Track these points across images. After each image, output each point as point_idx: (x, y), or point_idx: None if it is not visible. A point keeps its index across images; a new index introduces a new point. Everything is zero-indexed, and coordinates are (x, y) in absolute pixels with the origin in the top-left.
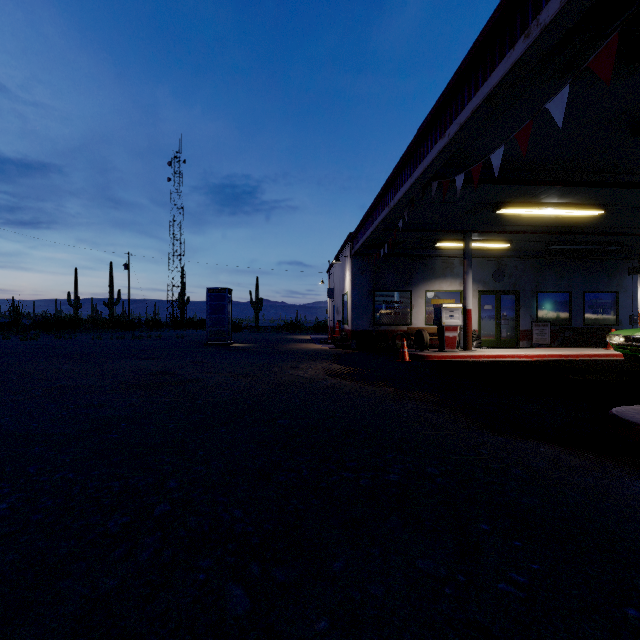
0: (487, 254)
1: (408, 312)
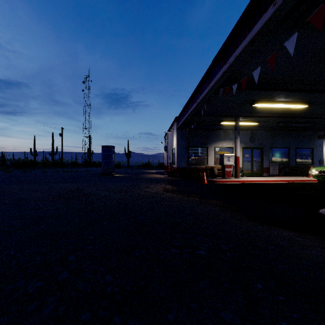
0: (246, 128)
1: (206, 158)
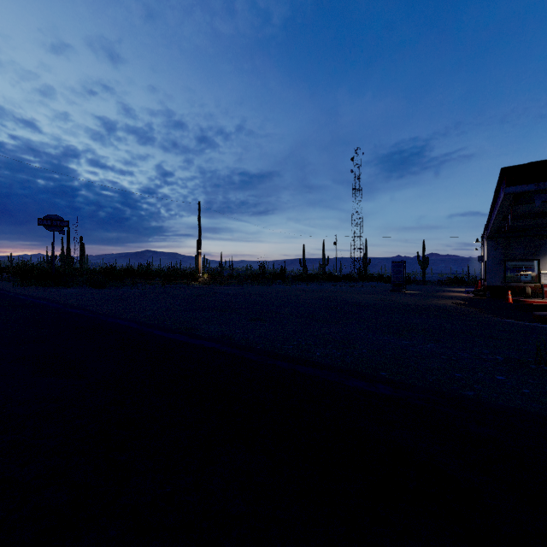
0: None
1: (536, 274)
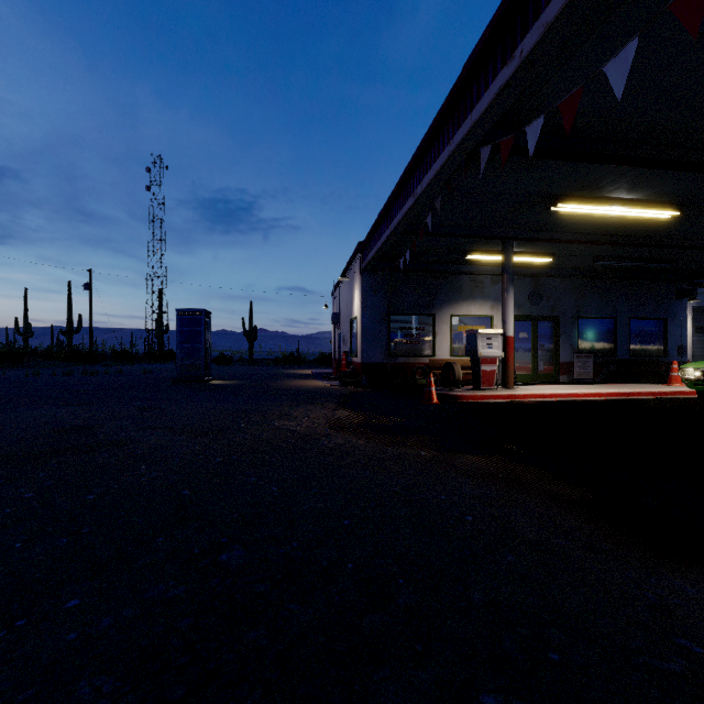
0: (523, 272)
1: (430, 341)
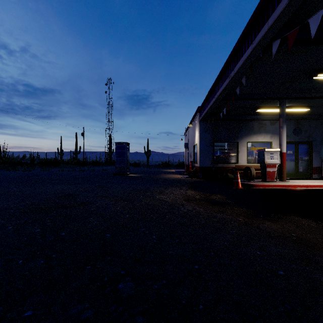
0: (289, 117)
1: (235, 155)
